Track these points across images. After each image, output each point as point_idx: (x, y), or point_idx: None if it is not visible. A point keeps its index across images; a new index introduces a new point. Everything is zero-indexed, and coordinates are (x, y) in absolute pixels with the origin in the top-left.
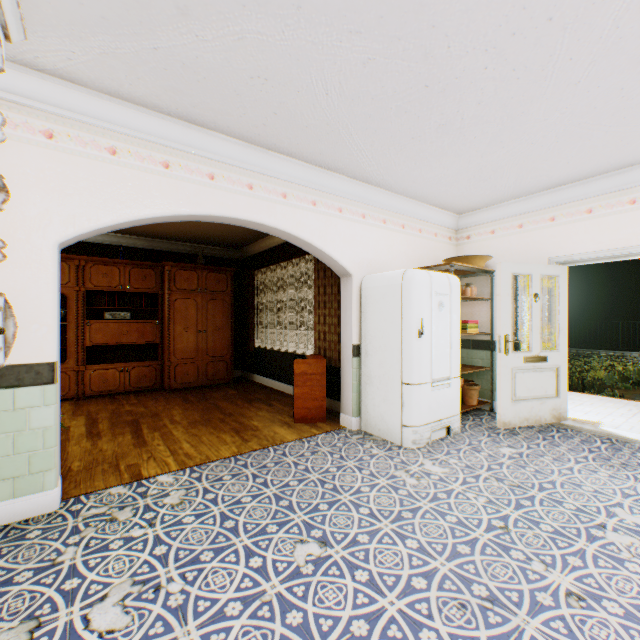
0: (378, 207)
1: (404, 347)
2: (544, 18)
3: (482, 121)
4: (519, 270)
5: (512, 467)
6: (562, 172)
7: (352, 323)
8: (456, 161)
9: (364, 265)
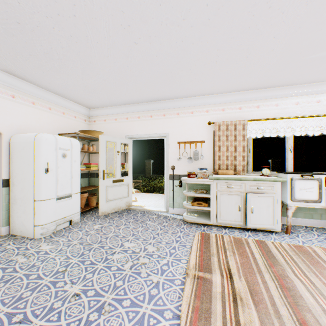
0: (27, 93)
1: (36, 179)
2: (72, 13)
3: (71, 59)
4: (110, 139)
5: (94, 234)
6: (126, 98)
7: (2, 165)
8: (70, 78)
9: (14, 128)
